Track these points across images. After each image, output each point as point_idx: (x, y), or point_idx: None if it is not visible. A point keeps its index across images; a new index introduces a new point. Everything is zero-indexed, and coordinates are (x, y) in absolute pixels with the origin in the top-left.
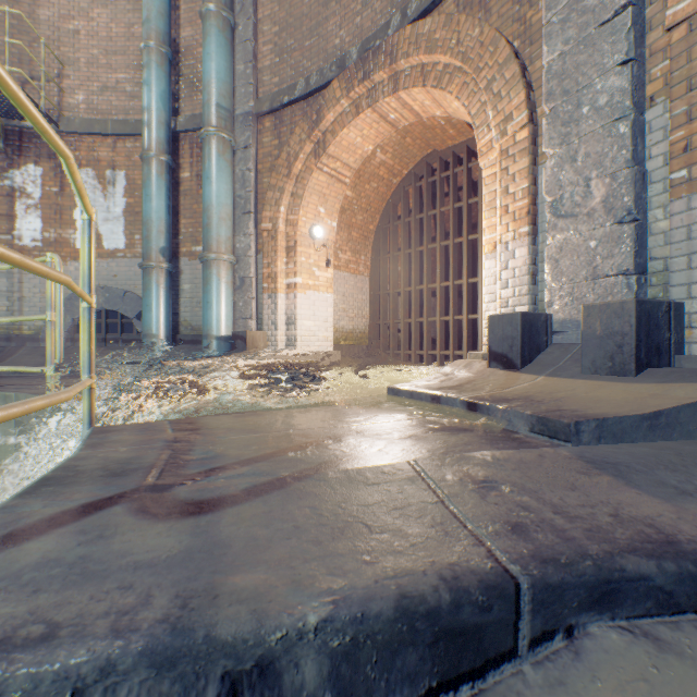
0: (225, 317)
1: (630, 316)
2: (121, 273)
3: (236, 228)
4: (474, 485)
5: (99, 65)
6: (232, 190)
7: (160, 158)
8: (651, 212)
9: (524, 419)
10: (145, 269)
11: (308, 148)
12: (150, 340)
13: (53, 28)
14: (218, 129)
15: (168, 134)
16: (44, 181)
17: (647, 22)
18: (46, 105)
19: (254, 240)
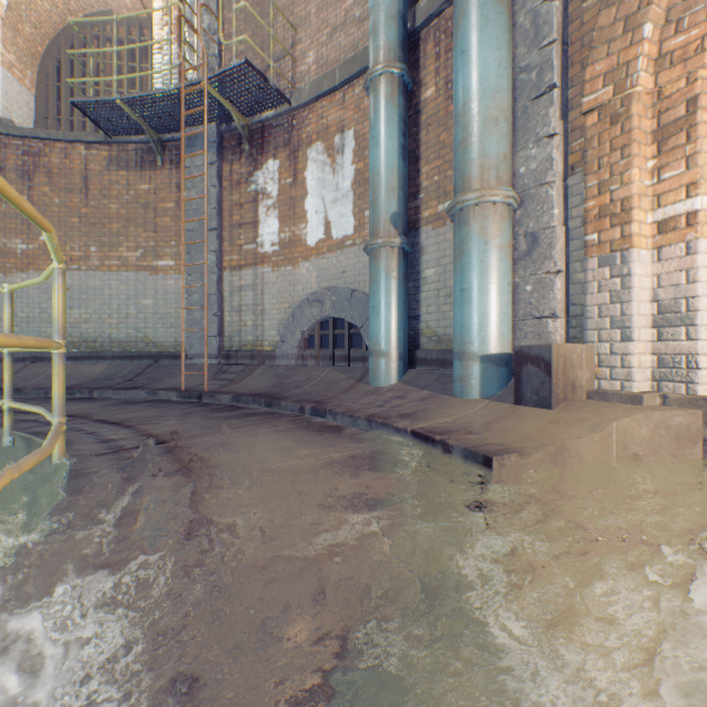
0: (496, 316)
1: None
2: (349, 268)
3: (518, 135)
4: None
5: (327, 6)
6: (509, 62)
7: (389, 73)
8: None
9: None
10: (370, 252)
11: None
12: (376, 359)
13: None
14: None
15: (400, 32)
16: (280, 175)
17: None
18: (281, 86)
19: (558, 145)
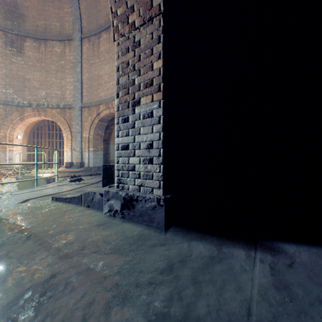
0: None
1: (79, 163)
2: None
3: None
4: (66, 174)
5: None
6: None
7: None
8: (83, 152)
9: (70, 172)
10: None
11: (19, 118)
12: None
13: None
14: None
15: None
16: None
17: (83, 133)
18: None
19: None
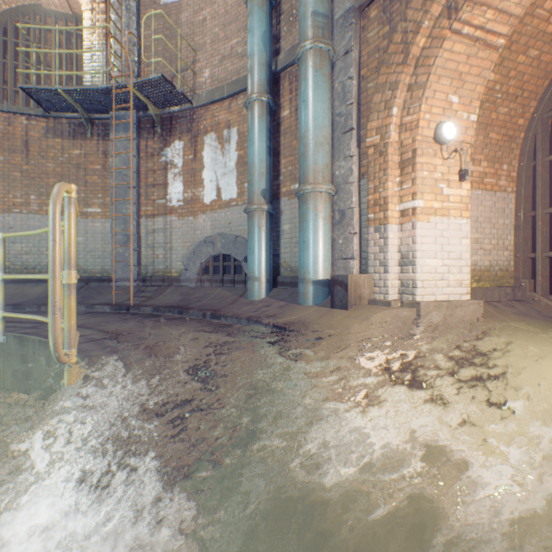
0: (322, 258)
1: None
2: (234, 220)
3: (335, 152)
4: None
5: (219, 41)
6: (330, 109)
7: (260, 100)
8: None
9: None
10: (248, 213)
11: (436, 8)
12: (252, 282)
13: (190, 25)
14: (314, 39)
15: (268, 74)
16: (184, 152)
17: None
18: (185, 90)
19: (355, 162)
